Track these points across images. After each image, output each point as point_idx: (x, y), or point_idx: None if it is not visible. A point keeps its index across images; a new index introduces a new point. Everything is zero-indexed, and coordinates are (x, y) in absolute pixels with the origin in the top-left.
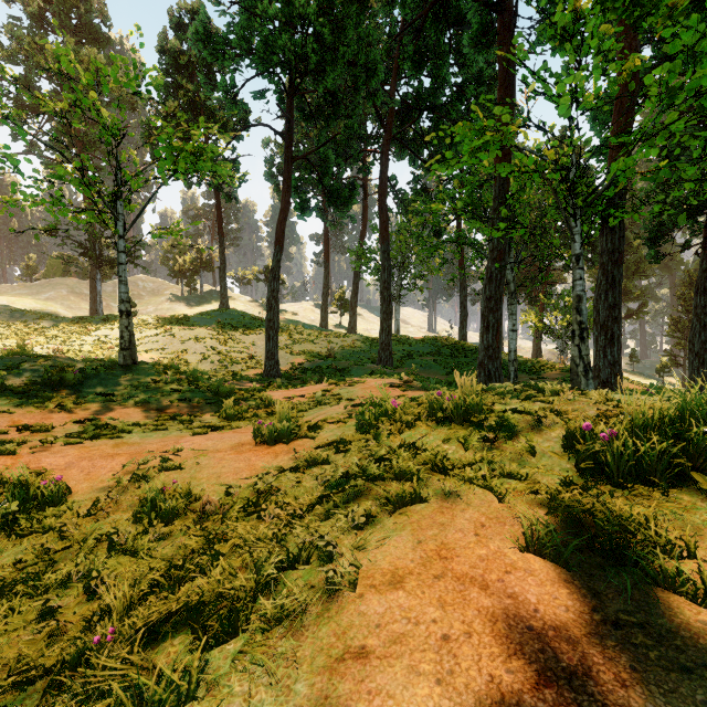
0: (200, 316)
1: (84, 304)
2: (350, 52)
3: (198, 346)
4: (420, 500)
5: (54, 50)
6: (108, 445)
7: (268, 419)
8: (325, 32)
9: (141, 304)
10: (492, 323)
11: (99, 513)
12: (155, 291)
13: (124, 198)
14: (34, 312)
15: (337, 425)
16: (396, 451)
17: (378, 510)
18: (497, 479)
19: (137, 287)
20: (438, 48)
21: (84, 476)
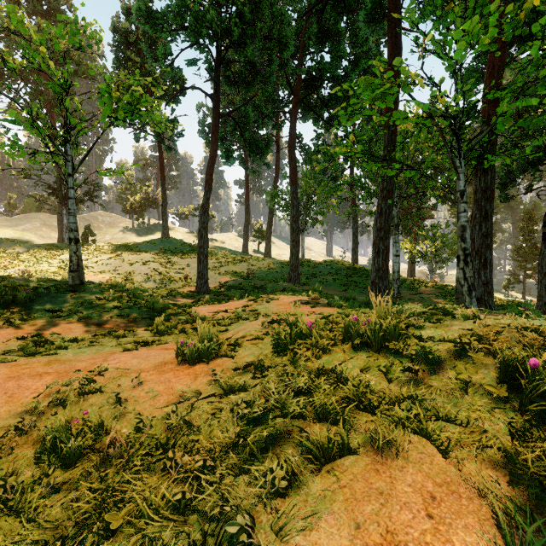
0: (146, 243)
1: (54, 234)
2: (266, 26)
3: (143, 268)
4: (348, 451)
5: (9, 11)
6: (40, 363)
7: (195, 333)
8: (245, 10)
9: (100, 234)
10: (382, 249)
11: (5, 446)
12: (111, 223)
13: (73, 142)
14: (12, 240)
15: (255, 343)
16: (315, 380)
17: (301, 465)
18: (434, 425)
19: (97, 221)
20: (336, 29)
21: (6, 399)
